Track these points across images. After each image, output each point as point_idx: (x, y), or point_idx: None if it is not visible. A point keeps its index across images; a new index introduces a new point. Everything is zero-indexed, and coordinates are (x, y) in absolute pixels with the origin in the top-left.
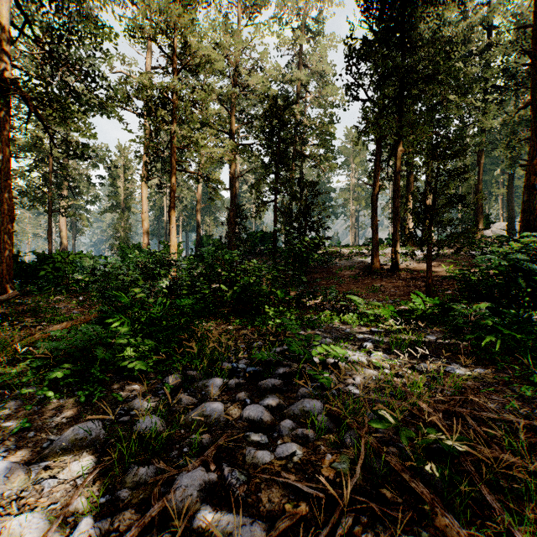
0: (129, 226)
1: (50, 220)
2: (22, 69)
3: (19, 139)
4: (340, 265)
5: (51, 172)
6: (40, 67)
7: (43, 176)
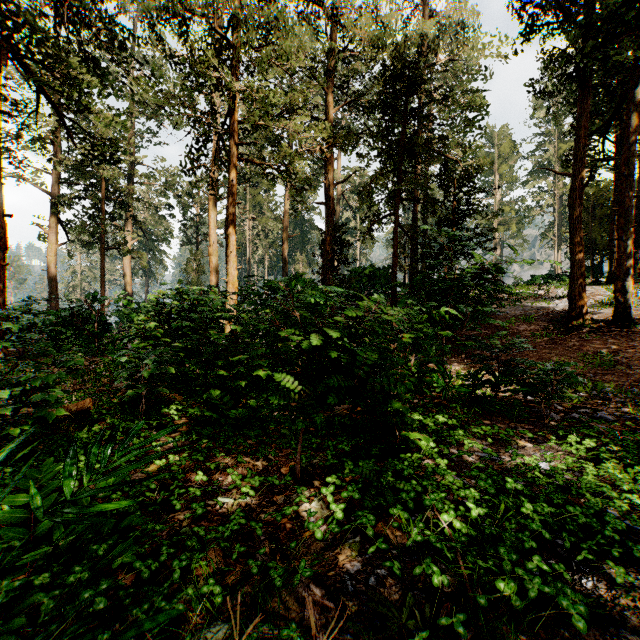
0: (202, 266)
1: (103, 259)
2: (15, 21)
3: (66, 159)
4: (503, 314)
5: (104, 199)
6: (54, 30)
7: (93, 204)
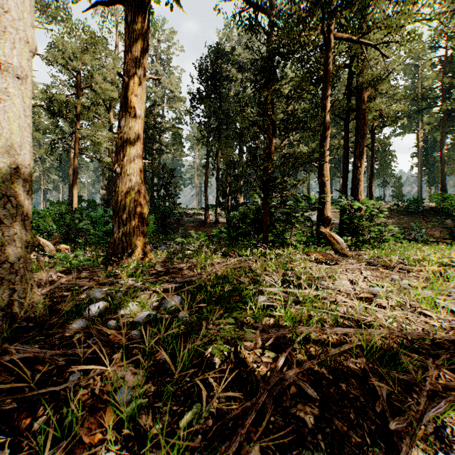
0: None
1: None
2: None
3: None
4: (187, 220)
5: None
6: None
7: None
